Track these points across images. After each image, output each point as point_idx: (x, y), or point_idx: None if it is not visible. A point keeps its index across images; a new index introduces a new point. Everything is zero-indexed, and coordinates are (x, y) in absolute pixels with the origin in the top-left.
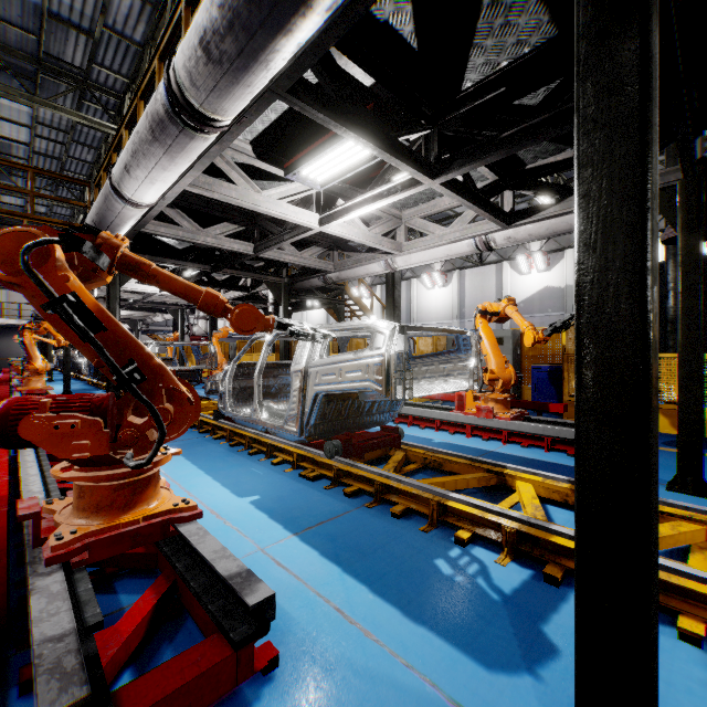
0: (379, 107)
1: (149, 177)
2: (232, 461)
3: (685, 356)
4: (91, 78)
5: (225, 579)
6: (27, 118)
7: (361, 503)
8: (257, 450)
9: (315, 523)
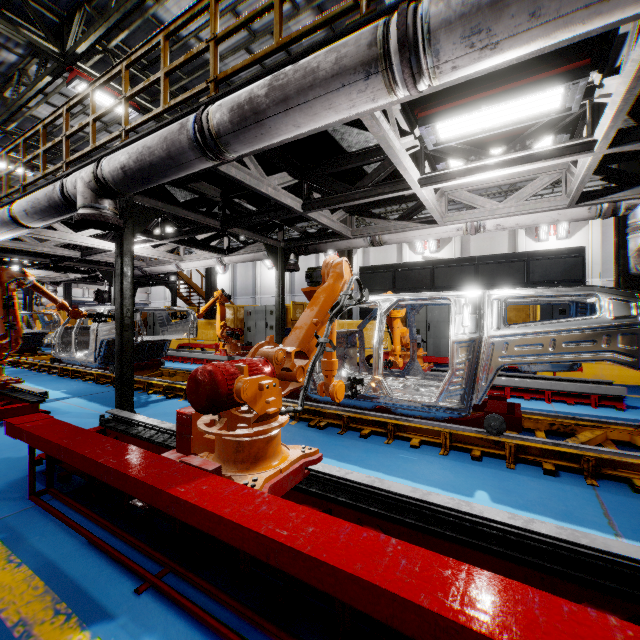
0: None
1: (2, 235)
2: (58, 381)
3: (277, 322)
4: None
5: (32, 391)
6: None
7: None
8: (76, 376)
9: (90, 394)
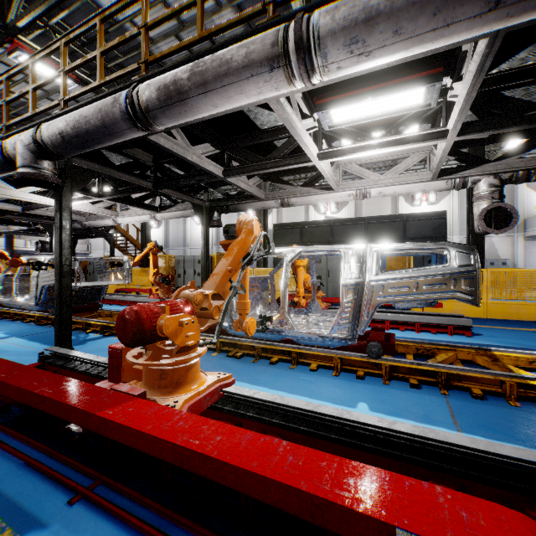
0: None
1: None
2: None
3: (202, 269)
4: None
5: None
6: None
7: None
8: (18, 318)
9: (31, 334)
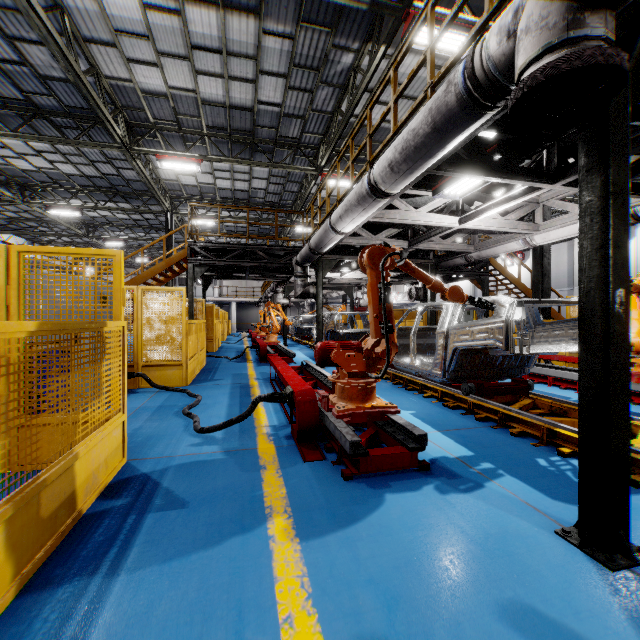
0: (502, 145)
1: (352, 221)
2: (395, 392)
3: None
4: (301, 142)
5: (404, 426)
6: (266, 175)
7: (488, 425)
8: (412, 387)
9: (452, 428)
